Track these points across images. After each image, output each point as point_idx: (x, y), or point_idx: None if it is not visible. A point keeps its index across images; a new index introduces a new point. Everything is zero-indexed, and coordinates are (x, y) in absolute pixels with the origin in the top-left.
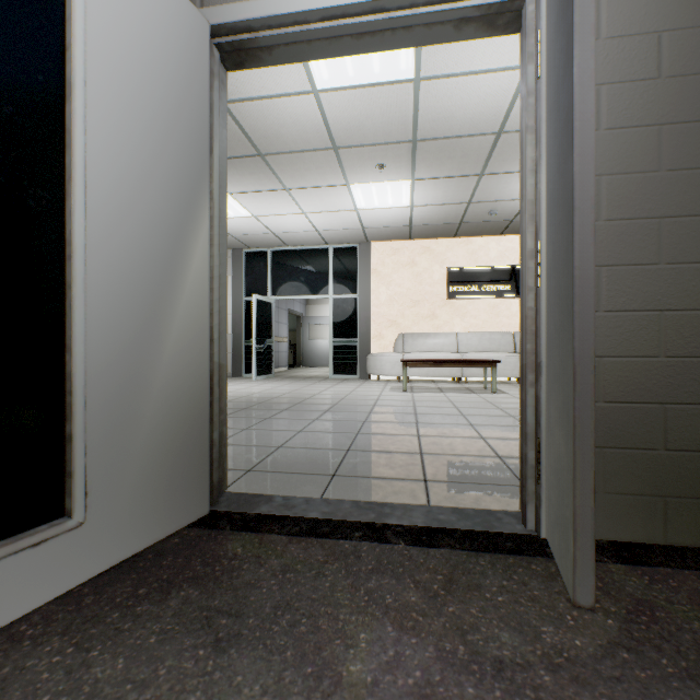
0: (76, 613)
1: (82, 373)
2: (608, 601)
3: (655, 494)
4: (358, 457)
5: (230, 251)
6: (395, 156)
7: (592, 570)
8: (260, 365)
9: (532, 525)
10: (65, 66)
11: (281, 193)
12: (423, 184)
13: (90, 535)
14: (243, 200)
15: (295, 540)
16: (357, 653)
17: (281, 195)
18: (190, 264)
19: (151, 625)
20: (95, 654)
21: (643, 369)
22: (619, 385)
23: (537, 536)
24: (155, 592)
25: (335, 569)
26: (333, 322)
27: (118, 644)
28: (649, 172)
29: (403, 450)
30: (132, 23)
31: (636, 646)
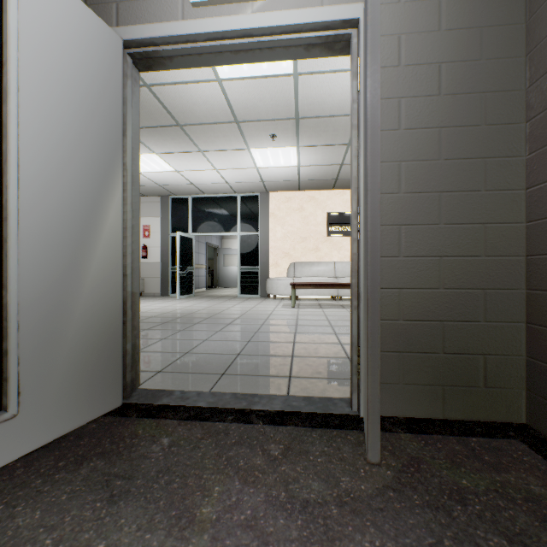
0: (8, 481)
1: (16, 304)
2: (392, 458)
3: (437, 384)
4: (244, 360)
5: (159, 197)
6: (283, 129)
7: (379, 438)
8: (183, 287)
9: (356, 408)
10: (2, 77)
11: (197, 154)
12: (306, 150)
13: (22, 424)
14: (167, 159)
15: (183, 423)
16: (210, 500)
17: (197, 155)
18: (106, 219)
19: (64, 487)
20: (20, 509)
21: (429, 297)
22: (413, 308)
23: (358, 415)
24: (71, 464)
25: (208, 443)
26: (240, 253)
27: (38, 502)
28: (433, 160)
29: (279, 353)
30: (58, 43)
31: (400, 488)
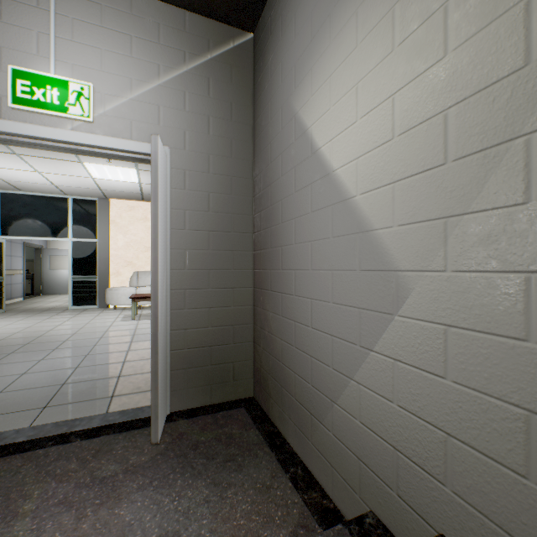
0: None
1: None
2: (168, 437)
3: (208, 384)
4: (70, 389)
5: None
6: None
7: (158, 427)
8: None
9: None
10: None
11: (11, 155)
12: (147, 173)
13: None
14: None
15: (3, 459)
16: (31, 500)
17: (11, 156)
18: None
19: None
20: None
21: (203, 332)
22: (194, 340)
23: None
24: None
25: (29, 467)
26: (73, 261)
27: None
28: (205, 250)
29: (107, 376)
30: None
31: (166, 452)
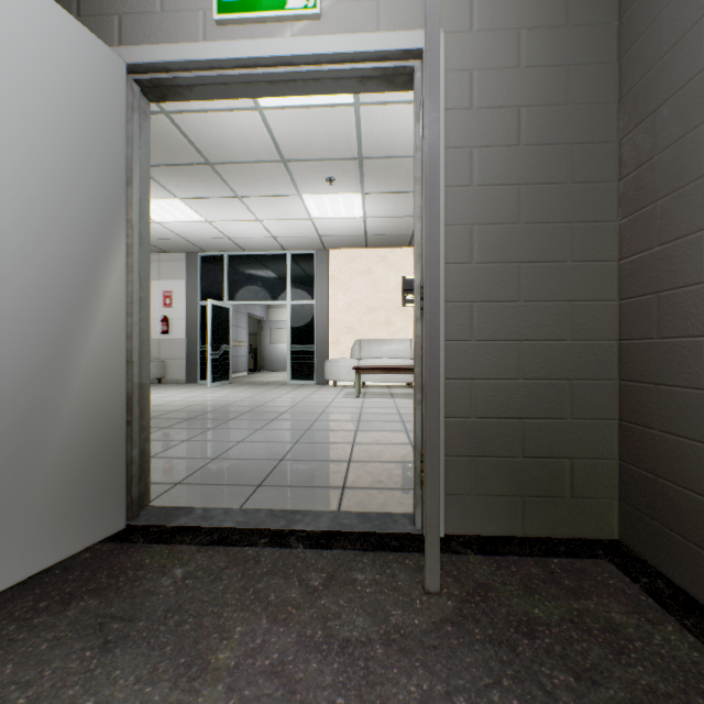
0: None
1: None
2: (456, 586)
3: (516, 495)
4: (288, 467)
5: (184, 254)
6: (343, 171)
7: (439, 561)
8: (216, 372)
9: (420, 525)
10: None
11: (233, 200)
12: (374, 197)
13: None
14: (194, 205)
15: (204, 549)
16: (229, 643)
17: (234, 202)
18: (105, 292)
19: (45, 633)
20: None
21: (507, 389)
22: (488, 403)
23: (422, 534)
24: (56, 604)
25: (232, 573)
26: (291, 327)
27: (10, 653)
28: (511, 223)
29: (333, 458)
30: (39, 69)
31: (460, 621)
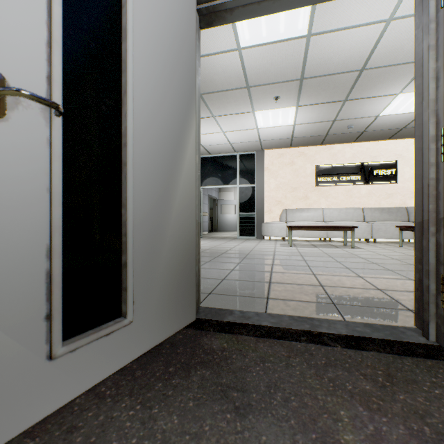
0: (133, 381)
1: (131, 222)
2: None
3: None
4: (279, 287)
5: None
6: (287, 91)
7: None
8: None
9: (433, 338)
10: (121, 18)
11: (210, 119)
12: (304, 109)
13: (135, 330)
14: None
15: (261, 340)
16: (344, 426)
17: (210, 120)
18: (186, 153)
19: (186, 393)
20: (156, 411)
21: None
22: None
23: (440, 346)
24: (180, 370)
25: (298, 362)
26: (239, 202)
27: (169, 405)
28: None
29: (307, 283)
30: None
31: None
